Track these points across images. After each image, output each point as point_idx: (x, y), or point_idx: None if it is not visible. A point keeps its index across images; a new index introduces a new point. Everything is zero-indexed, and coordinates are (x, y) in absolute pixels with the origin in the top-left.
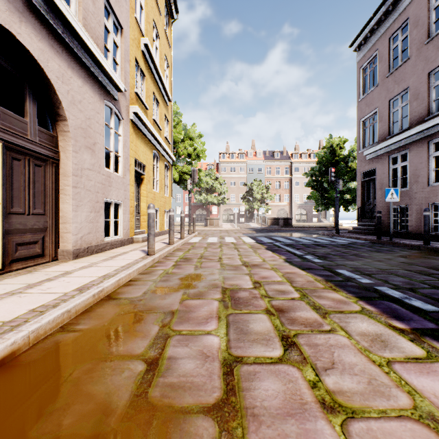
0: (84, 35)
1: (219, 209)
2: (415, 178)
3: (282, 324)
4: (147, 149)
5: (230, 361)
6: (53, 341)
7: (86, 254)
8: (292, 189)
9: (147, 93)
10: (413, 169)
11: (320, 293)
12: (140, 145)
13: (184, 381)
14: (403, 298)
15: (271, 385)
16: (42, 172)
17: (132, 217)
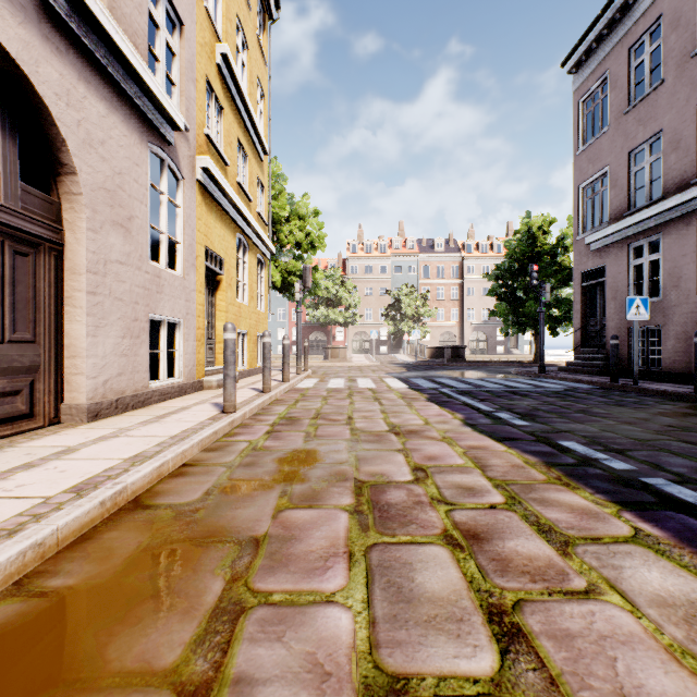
0: (107, 22)
1: (346, 332)
2: (673, 280)
3: (482, 572)
4: (227, 231)
5: (378, 690)
6: None
7: (114, 411)
8: (464, 300)
9: (226, 138)
10: (671, 266)
11: (543, 492)
12: (214, 224)
13: None
14: None
15: None
16: (29, 266)
17: (199, 346)
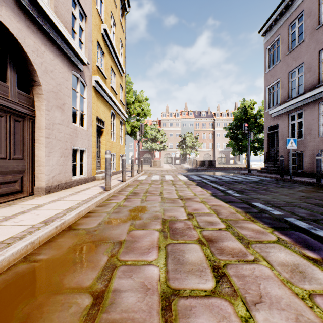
0: (54, 19)
1: (160, 154)
2: (308, 130)
3: (212, 254)
4: (106, 109)
5: (168, 294)
6: (14, 272)
7: (57, 189)
8: (215, 139)
9: (106, 66)
10: (307, 124)
11: (242, 223)
12: (100, 105)
13: (126, 318)
14: (310, 228)
15: (206, 322)
16: (20, 126)
17: (94, 161)
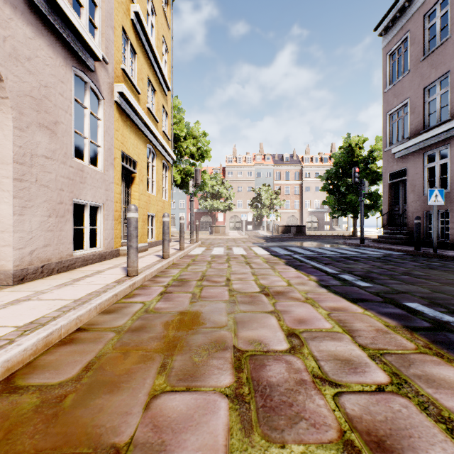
0: None
1: (225, 216)
2: None
3: None
4: (140, 142)
5: None
6: None
7: (40, 275)
8: (303, 195)
9: (139, 74)
10: None
11: (422, 366)
12: (129, 135)
13: None
14: None
15: None
16: None
17: (117, 224)
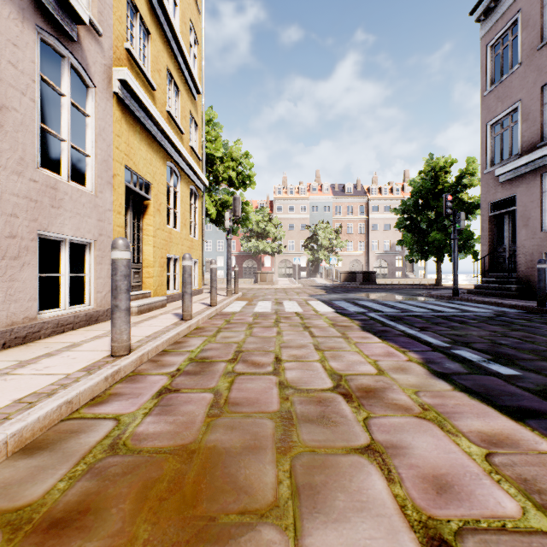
0: None
1: (273, 260)
2: None
3: None
4: (155, 156)
5: None
6: None
7: None
8: (369, 234)
9: (154, 64)
10: None
11: None
12: (138, 145)
13: None
14: None
15: None
16: None
17: None
